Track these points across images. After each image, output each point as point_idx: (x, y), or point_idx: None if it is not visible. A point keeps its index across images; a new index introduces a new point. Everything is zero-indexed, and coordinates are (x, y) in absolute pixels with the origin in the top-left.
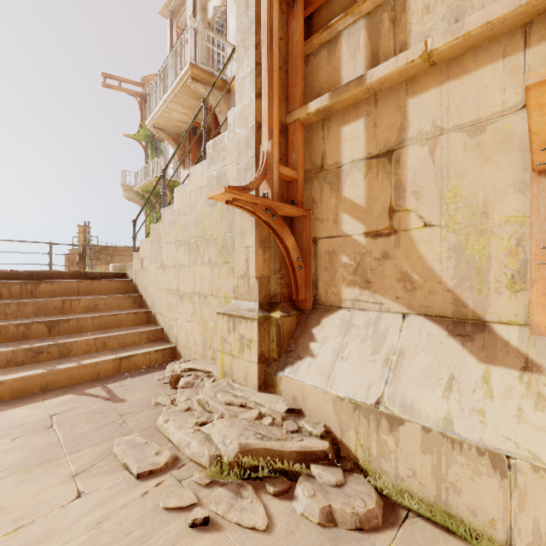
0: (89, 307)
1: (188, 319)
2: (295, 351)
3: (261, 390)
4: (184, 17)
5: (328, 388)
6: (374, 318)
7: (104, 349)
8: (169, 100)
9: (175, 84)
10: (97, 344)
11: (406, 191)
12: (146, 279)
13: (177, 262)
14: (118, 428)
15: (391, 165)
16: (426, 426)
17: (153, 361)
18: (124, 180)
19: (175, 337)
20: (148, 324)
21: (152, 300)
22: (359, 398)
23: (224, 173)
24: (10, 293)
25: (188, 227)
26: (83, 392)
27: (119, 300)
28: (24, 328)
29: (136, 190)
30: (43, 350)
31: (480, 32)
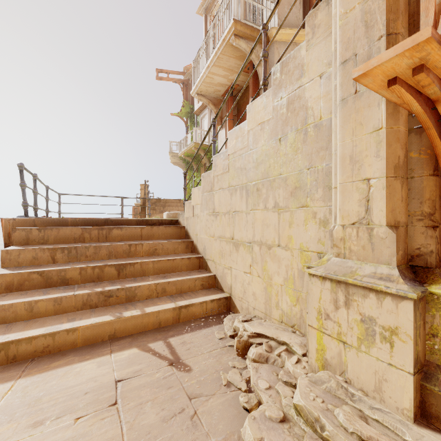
0: (150, 251)
1: (245, 270)
2: None
3: (416, 419)
4: (216, 10)
5: None
6: None
7: (163, 294)
8: (211, 64)
9: (218, 46)
10: (158, 289)
11: None
12: (197, 225)
13: (231, 208)
14: (189, 427)
15: None
16: None
17: (209, 311)
18: (170, 149)
19: (229, 286)
20: (200, 269)
21: (203, 246)
22: None
23: (299, 95)
24: (90, 237)
25: (246, 169)
26: (146, 346)
27: (174, 245)
28: (98, 270)
29: (179, 156)
30: (112, 293)
31: None
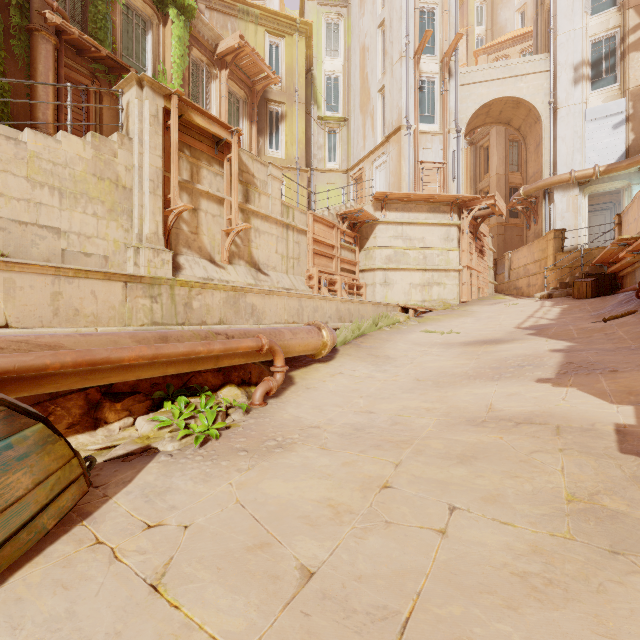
0: None
1: None
2: (177, 267)
3: None
4: None
5: (196, 276)
6: (193, 258)
7: None
8: None
9: None
10: None
11: (200, 223)
12: None
13: (33, 198)
14: None
15: (196, 214)
16: (218, 279)
17: None
18: None
19: None
20: None
21: None
22: (204, 277)
23: (114, 166)
24: None
25: (60, 177)
26: None
27: None
28: None
29: None
30: None
31: (217, 196)
